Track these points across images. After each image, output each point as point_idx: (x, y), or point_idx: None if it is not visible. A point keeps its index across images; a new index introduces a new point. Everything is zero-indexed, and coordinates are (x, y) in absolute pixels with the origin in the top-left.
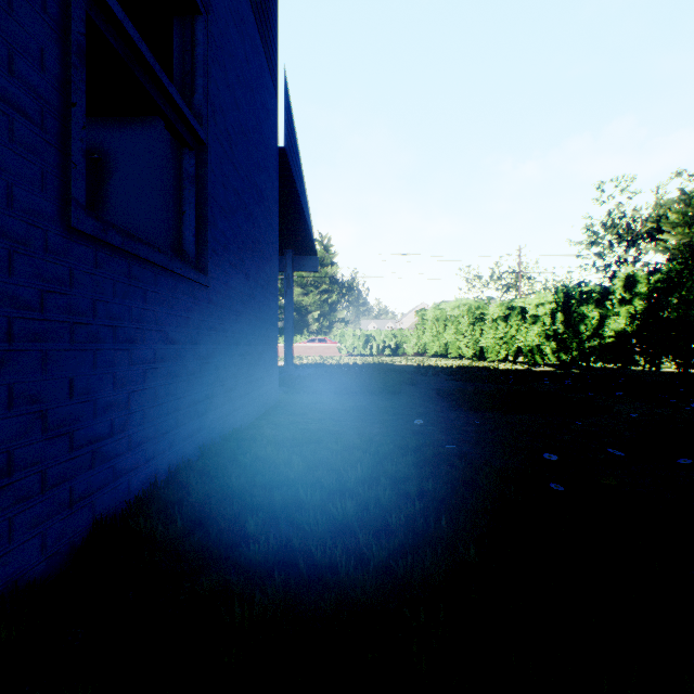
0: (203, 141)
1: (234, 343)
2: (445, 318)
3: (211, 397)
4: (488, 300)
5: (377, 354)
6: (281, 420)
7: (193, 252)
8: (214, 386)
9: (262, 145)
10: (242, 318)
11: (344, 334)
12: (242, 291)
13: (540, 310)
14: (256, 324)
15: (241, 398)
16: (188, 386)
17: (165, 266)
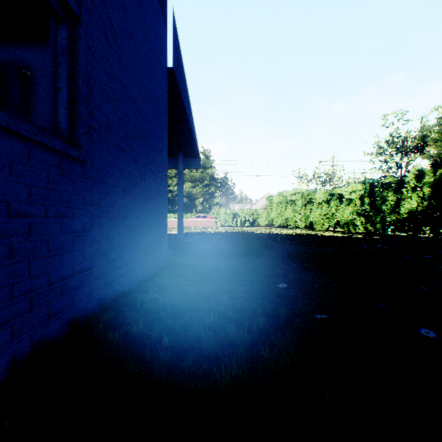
0: (75, 14)
1: (120, 217)
2: (285, 201)
3: (89, 269)
4: (315, 190)
5: (241, 225)
6: (165, 281)
7: (65, 125)
8: (92, 258)
9: (152, 58)
10: (129, 195)
11: (219, 212)
12: (129, 172)
13: (353, 196)
14: (145, 202)
15: (128, 265)
16: (50, 262)
17: (2, 123)
